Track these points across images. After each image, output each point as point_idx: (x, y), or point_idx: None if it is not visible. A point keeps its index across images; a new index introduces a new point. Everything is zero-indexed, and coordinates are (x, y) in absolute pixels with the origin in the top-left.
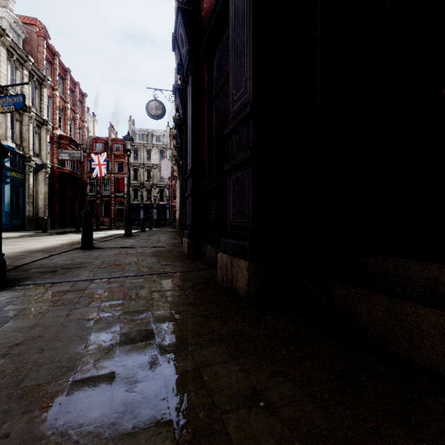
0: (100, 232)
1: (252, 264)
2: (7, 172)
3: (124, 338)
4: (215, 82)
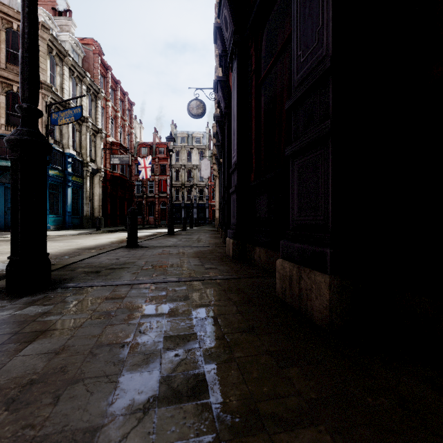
0: (145, 231)
1: (334, 279)
2: (69, 176)
3: (166, 388)
4: (263, 62)
